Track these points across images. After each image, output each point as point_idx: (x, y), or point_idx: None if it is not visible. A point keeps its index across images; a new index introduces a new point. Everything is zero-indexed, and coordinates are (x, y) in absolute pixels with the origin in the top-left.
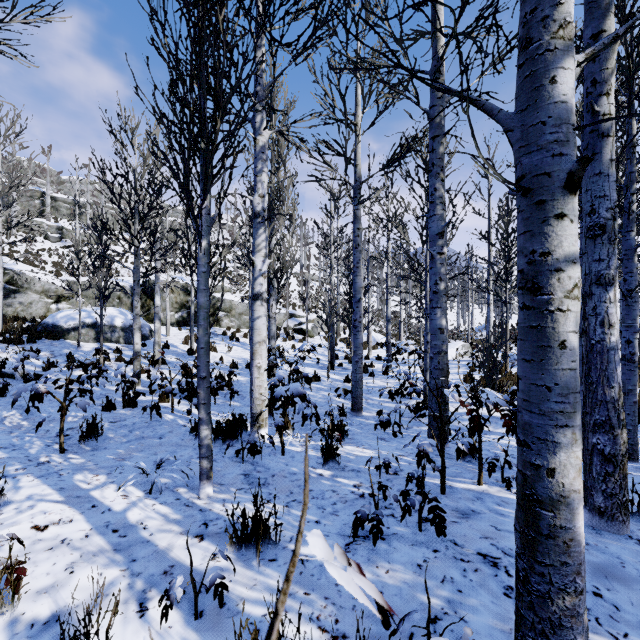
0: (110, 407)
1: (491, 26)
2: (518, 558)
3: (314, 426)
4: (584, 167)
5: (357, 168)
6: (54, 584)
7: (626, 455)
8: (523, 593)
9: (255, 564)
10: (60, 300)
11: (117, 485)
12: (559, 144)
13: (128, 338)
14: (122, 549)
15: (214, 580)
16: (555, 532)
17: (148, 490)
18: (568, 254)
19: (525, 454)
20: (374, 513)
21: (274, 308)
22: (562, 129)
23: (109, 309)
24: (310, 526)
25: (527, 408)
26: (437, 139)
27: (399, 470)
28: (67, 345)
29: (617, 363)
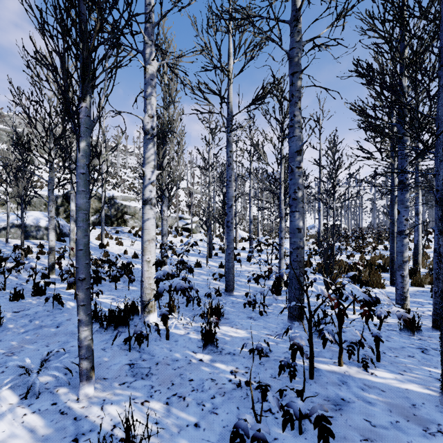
0: (18, 297)
1: None
2: None
3: (196, 306)
4: None
5: (229, 104)
6: None
7: None
8: None
9: None
10: None
11: None
12: None
13: None
14: None
15: None
16: None
17: (25, 394)
18: None
19: None
20: (257, 428)
21: (166, 212)
22: None
23: (35, 213)
24: (189, 432)
25: None
26: (296, 75)
27: (269, 351)
28: None
29: None
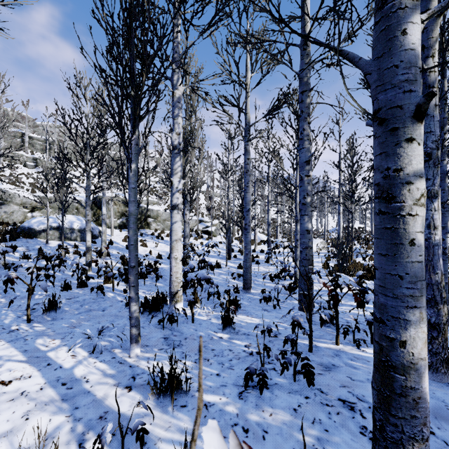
0: (67, 287)
1: (347, 5)
2: (375, 411)
3: (216, 300)
4: (429, 100)
5: (247, 115)
6: (12, 429)
7: (447, 323)
8: (379, 439)
9: (170, 409)
10: (34, 210)
11: (68, 347)
12: (409, 83)
13: (83, 237)
14: (68, 399)
15: (136, 426)
16: (406, 392)
17: (91, 351)
18: (416, 170)
19: (381, 329)
20: (260, 369)
21: (188, 216)
22: (411, 71)
23: (69, 216)
24: (212, 378)
25: (383, 292)
26: (305, 93)
27: (278, 333)
28: (38, 242)
29: (440, 255)
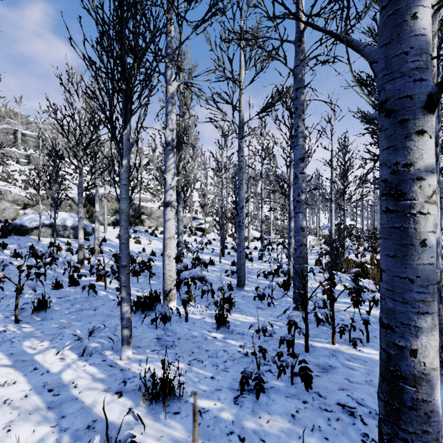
0: (58, 286)
1: None
2: (382, 423)
3: (210, 298)
4: (442, 90)
5: (241, 113)
6: None
7: None
8: None
9: (162, 417)
10: (26, 207)
11: (57, 349)
12: (420, 71)
13: (76, 234)
14: (54, 407)
15: (126, 439)
16: (417, 405)
17: (81, 353)
18: (428, 165)
19: (389, 336)
20: (257, 373)
21: (181, 213)
22: (422, 58)
23: (62, 213)
24: (207, 381)
25: (391, 296)
26: (299, 90)
27: (273, 333)
28: (30, 240)
29: (439, 254)
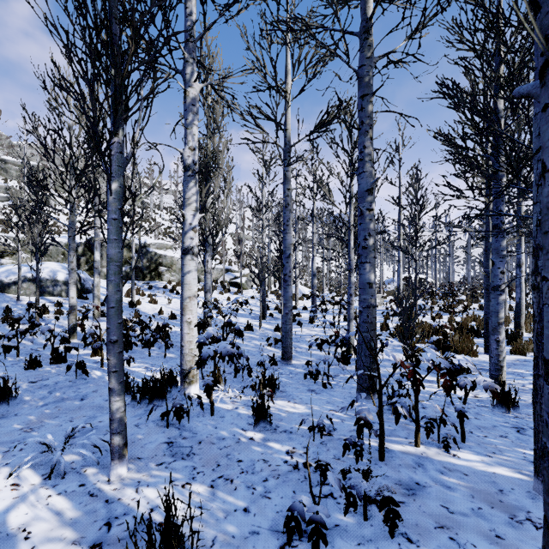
0: (34, 364)
1: None
2: None
3: (246, 377)
4: None
5: (287, 132)
6: None
7: None
8: None
9: None
10: (3, 255)
11: (11, 468)
12: None
13: None
14: None
15: None
16: None
17: (48, 474)
18: None
19: None
20: (314, 510)
21: (210, 263)
22: None
23: (52, 264)
24: (237, 518)
25: None
26: (366, 98)
27: (332, 429)
28: (7, 299)
29: None
